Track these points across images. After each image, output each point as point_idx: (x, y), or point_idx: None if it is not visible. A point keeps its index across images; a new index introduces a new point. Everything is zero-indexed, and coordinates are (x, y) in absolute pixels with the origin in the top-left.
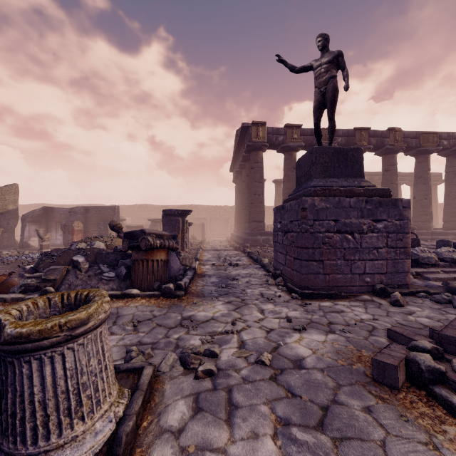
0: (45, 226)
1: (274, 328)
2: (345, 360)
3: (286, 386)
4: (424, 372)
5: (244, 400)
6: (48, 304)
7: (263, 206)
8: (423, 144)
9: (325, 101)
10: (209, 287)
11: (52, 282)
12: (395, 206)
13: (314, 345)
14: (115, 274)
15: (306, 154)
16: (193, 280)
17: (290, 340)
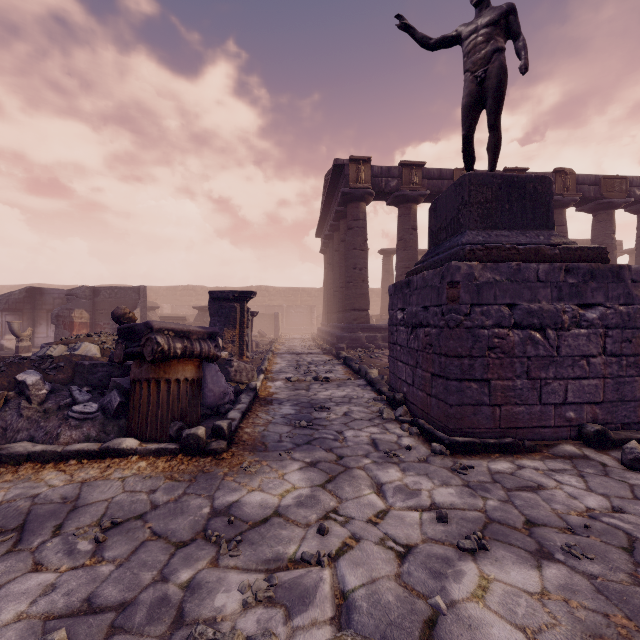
0: (30, 318)
1: (413, 543)
2: None
3: None
4: None
5: None
6: None
7: (367, 286)
8: (606, 195)
9: (483, 95)
10: (276, 427)
11: None
12: (618, 280)
13: (524, 610)
14: (99, 406)
15: (449, 189)
16: (250, 412)
17: (459, 589)
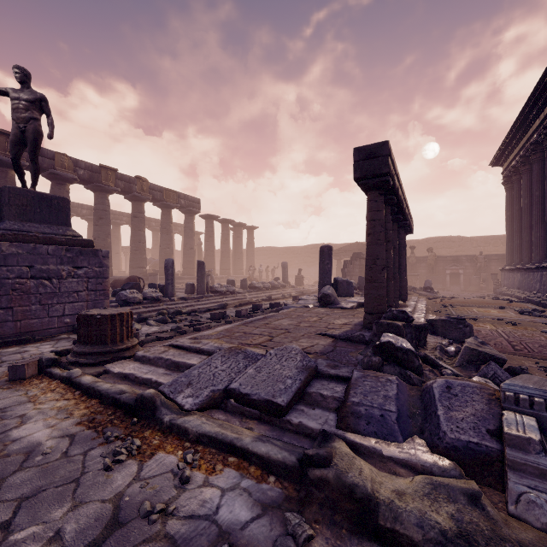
0: None
1: None
2: None
3: None
4: (44, 362)
5: None
6: None
7: None
8: (166, 200)
9: (25, 139)
10: None
11: None
12: (96, 256)
13: None
14: None
15: None
16: None
17: None
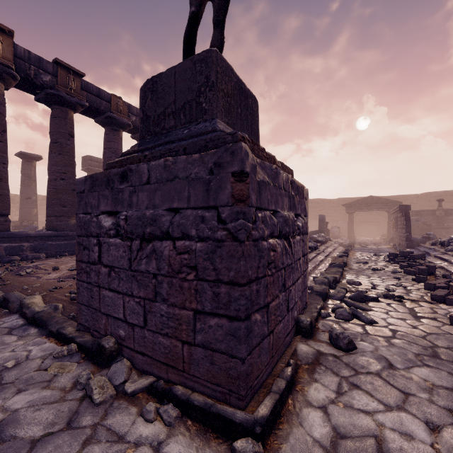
0: None
1: None
2: None
3: None
4: None
5: None
6: None
7: (7, 186)
8: None
9: None
10: None
11: None
12: (303, 197)
13: None
14: None
15: (181, 64)
16: None
17: None
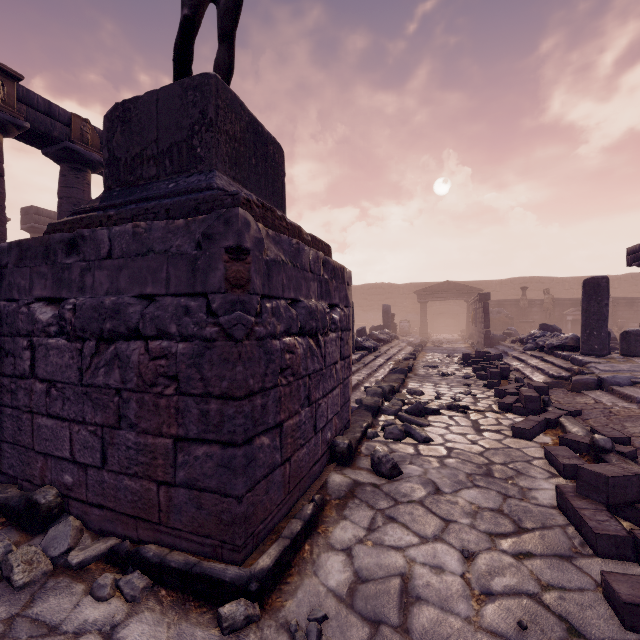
0: None
1: None
2: None
3: None
4: None
5: None
6: None
7: None
8: None
9: None
10: None
11: None
12: (343, 281)
13: None
14: None
15: (166, 89)
16: None
17: None
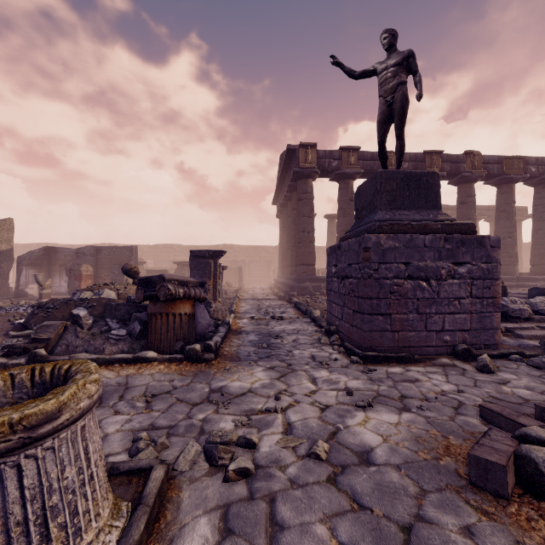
0: (47, 271)
1: (331, 405)
2: (429, 451)
3: (350, 493)
4: (544, 475)
5: (292, 516)
6: (11, 383)
7: (314, 246)
8: (507, 172)
9: (392, 114)
10: (246, 347)
11: (44, 342)
12: (481, 246)
13: (385, 429)
14: (127, 332)
15: (368, 180)
16: (226, 338)
17: (352, 421)
